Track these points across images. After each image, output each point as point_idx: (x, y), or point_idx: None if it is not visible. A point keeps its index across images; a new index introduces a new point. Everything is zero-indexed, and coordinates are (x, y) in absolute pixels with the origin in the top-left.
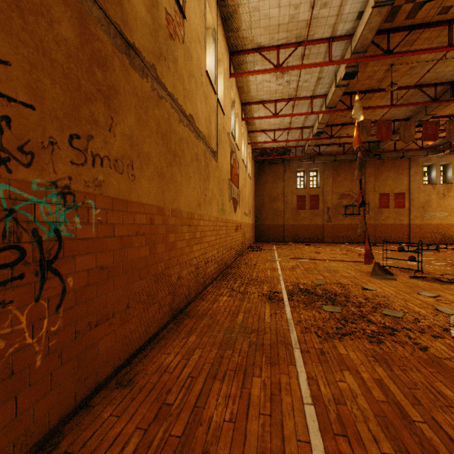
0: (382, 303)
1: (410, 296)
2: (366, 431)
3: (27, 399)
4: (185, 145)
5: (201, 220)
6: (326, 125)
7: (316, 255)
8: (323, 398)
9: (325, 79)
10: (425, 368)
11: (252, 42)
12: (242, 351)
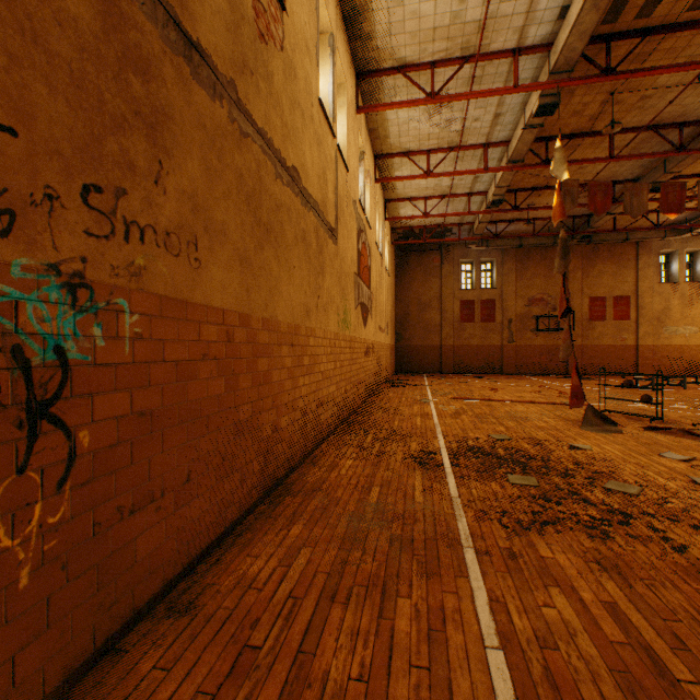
0: (604, 470)
1: (647, 459)
2: (597, 699)
3: (1, 645)
4: (285, 215)
5: (310, 337)
6: (507, 189)
7: (491, 394)
8: (517, 637)
9: (507, 116)
10: (686, 583)
11: (391, 57)
12: (379, 552)
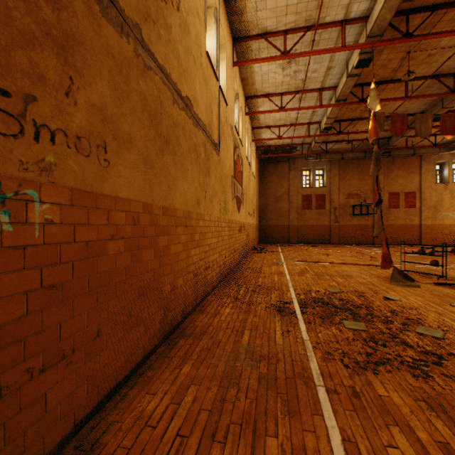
0: (413, 317)
1: (442, 308)
2: None
3: None
4: (181, 131)
5: (200, 220)
6: (334, 120)
7: (324, 258)
8: None
9: (336, 68)
10: None
11: (257, 27)
12: (250, 390)
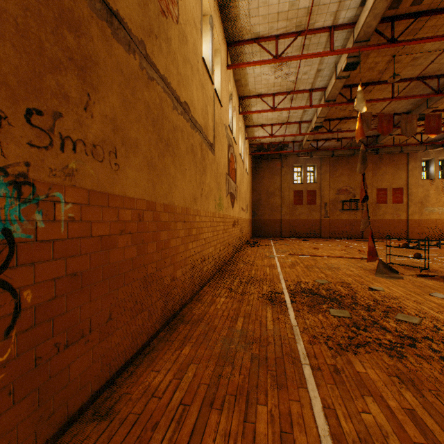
0: (393, 306)
1: (422, 297)
2: None
3: None
4: (179, 134)
5: (197, 215)
6: (324, 119)
7: (314, 251)
8: (345, 438)
9: (325, 71)
10: None
11: (250, 32)
12: (244, 368)
